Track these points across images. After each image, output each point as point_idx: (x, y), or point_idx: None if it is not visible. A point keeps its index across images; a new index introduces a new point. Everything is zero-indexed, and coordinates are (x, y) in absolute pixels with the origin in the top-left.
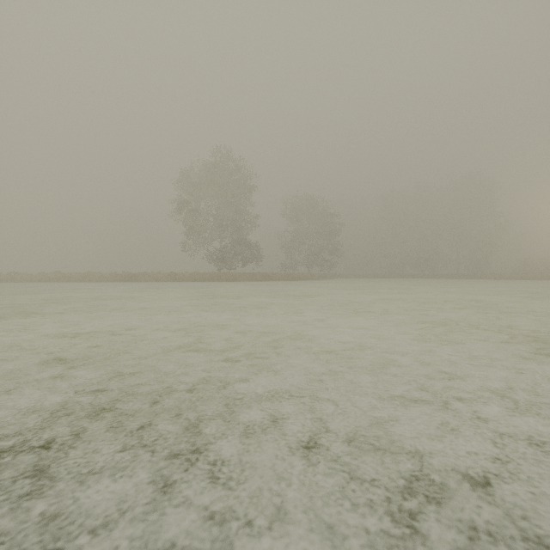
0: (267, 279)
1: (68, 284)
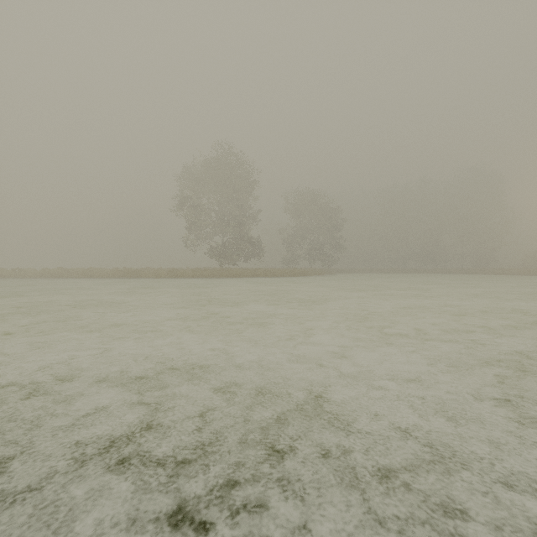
0: (269, 275)
1: (68, 280)
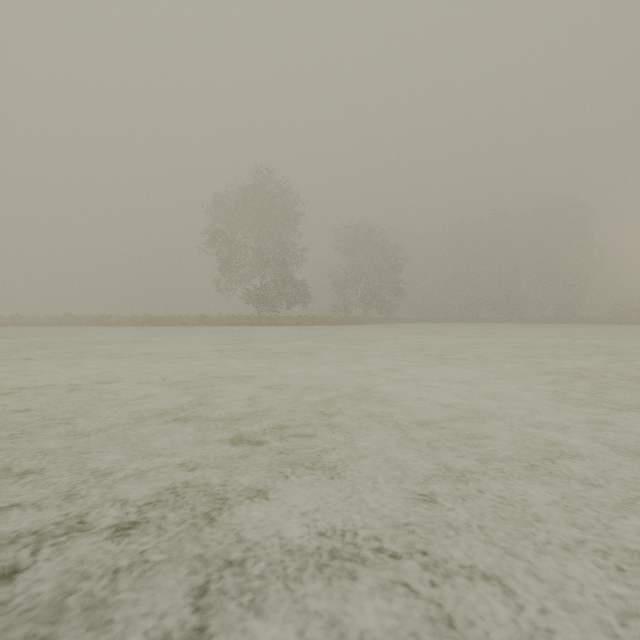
0: (316, 323)
1: (78, 328)
